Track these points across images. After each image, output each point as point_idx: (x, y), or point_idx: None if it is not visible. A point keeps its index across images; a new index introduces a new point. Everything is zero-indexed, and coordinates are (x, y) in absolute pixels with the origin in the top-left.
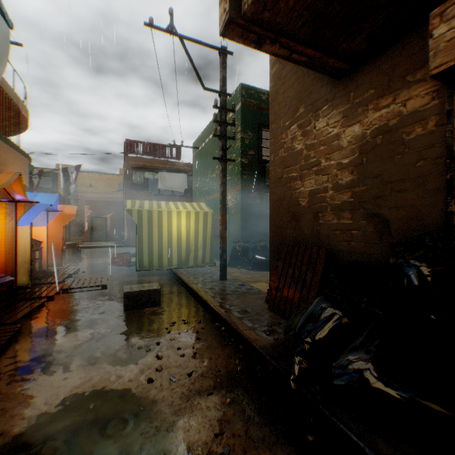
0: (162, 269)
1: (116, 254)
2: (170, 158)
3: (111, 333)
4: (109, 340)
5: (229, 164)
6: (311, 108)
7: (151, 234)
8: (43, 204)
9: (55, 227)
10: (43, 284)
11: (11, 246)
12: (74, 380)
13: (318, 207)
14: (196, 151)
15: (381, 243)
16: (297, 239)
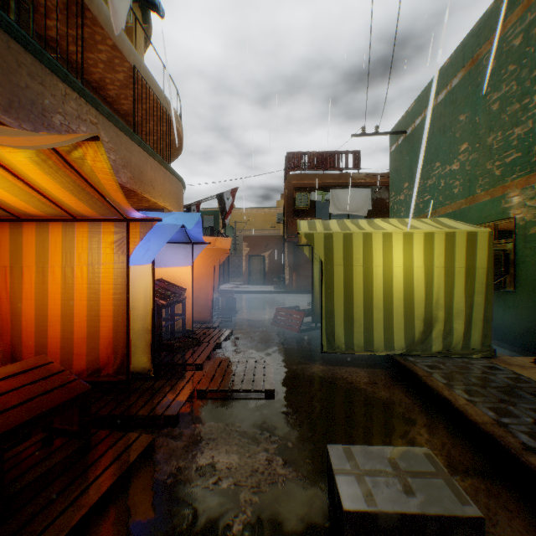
0: (371, 354)
1: (281, 309)
2: (344, 169)
3: None
4: None
5: (513, 125)
6: None
7: (350, 282)
8: (170, 225)
9: (203, 267)
10: (175, 364)
11: (119, 301)
12: None
13: None
14: (399, 141)
15: None
16: None
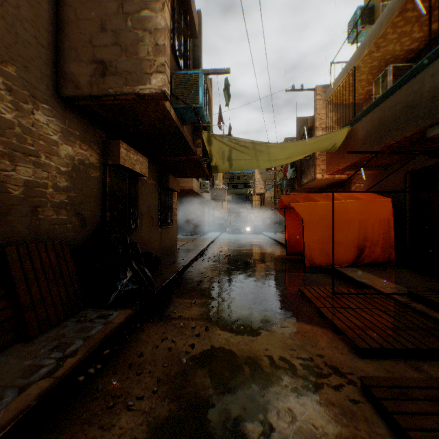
0: None
1: None
2: None
3: (238, 415)
4: (238, 393)
5: None
6: (30, 87)
7: None
8: None
9: None
10: None
11: None
12: (259, 345)
13: (38, 201)
14: None
15: (83, 231)
16: (6, 239)
